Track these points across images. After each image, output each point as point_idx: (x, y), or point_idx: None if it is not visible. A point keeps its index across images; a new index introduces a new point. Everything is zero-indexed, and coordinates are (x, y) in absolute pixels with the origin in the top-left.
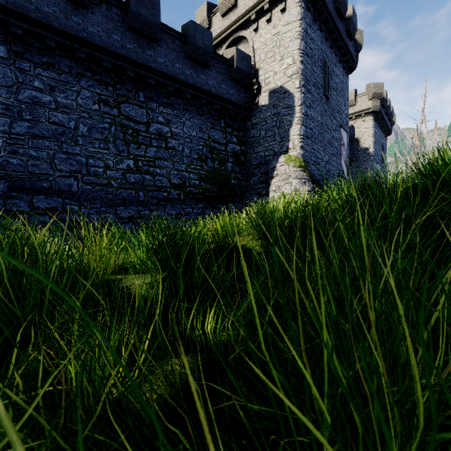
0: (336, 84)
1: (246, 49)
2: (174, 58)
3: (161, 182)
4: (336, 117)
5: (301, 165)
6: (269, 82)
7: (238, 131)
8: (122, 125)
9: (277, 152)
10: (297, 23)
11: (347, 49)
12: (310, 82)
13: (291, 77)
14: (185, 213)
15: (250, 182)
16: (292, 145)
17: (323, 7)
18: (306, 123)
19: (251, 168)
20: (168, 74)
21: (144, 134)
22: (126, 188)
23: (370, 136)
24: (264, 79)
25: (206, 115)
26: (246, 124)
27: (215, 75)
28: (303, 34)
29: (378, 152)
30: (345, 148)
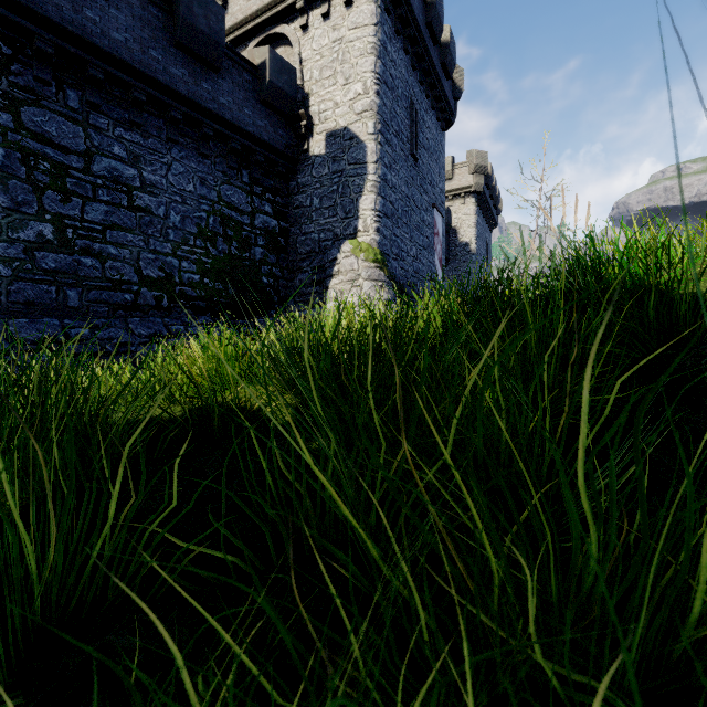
0: (428, 140)
1: (289, 58)
2: (147, 38)
3: (118, 272)
4: (428, 191)
5: (376, 258)
6: (327, 117)
7: (274, 194)
8: (26, 149)
9: (339, 235)
10: (370, 29)
11: (442, 91)
12: (390, 128)
13: (361, 114)
14: (171, 333)
15: (295, 283)
16: (363, 225)
17: (409, 15)
18: (385, 193)
19: (298, 258)
20: (133, 65)
21: (79, 174)
22: (35, 280)
23: (471, 226)
24: (319, 112)
25: (215, 158)
26: (288, 184)
27: (232, 89)
28: (380, 50)
29: (481, 250)
30: (440, 239)
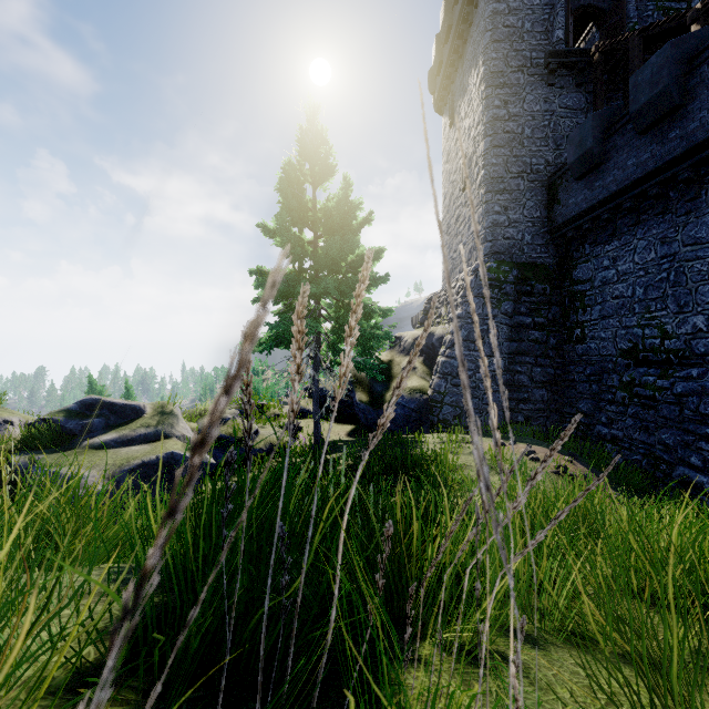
0: None
1: None
2: None
3: None
4: None
5: None
6: None
7: None
8: None
9: None
10: None
11: None
12: None
13: None
14: None
15: None
16: None
17: None
18: None
19: None
20: None
21: None
22: None
23: None
24: None
25: None
26: None
27: None
28: None
29: None
30: None
